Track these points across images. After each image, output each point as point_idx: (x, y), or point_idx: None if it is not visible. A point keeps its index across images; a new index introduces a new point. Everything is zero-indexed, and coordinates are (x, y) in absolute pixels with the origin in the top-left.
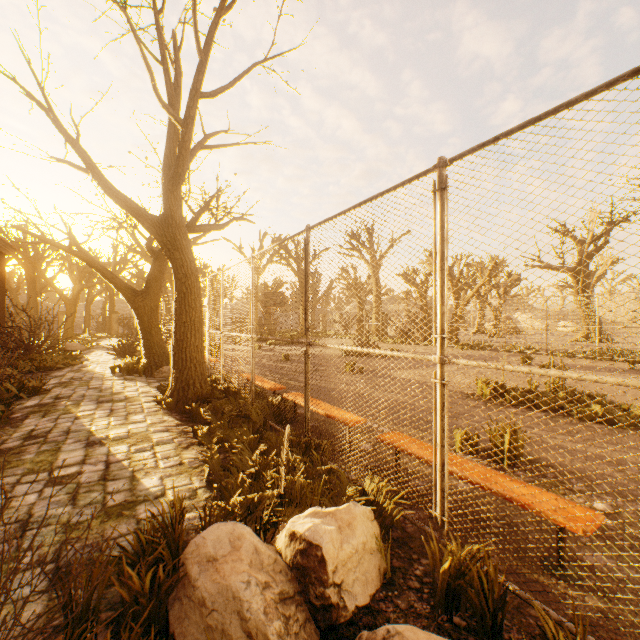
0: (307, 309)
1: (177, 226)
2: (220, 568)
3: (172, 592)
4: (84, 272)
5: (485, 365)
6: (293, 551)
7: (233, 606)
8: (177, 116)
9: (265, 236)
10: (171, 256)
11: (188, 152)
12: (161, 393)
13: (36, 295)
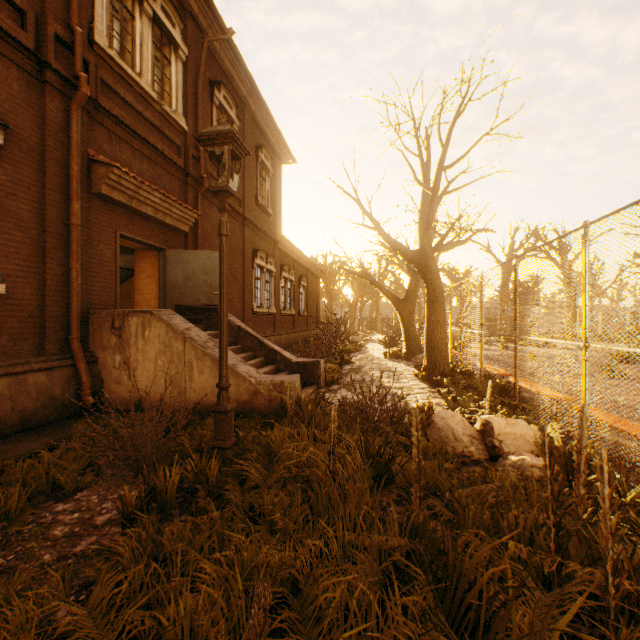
0: (515, 313)
1: (427, 256)
2: (446, 419)
3: (427, 427)
4: (360, 284)
5: (604, 347)
6: (479, 424)
7: (450, 429)
8: (428, 187)
9: (516, 231)
10: (423, 277)
11: (435, 206)
12: (417, 370)
13: (331, 302)
